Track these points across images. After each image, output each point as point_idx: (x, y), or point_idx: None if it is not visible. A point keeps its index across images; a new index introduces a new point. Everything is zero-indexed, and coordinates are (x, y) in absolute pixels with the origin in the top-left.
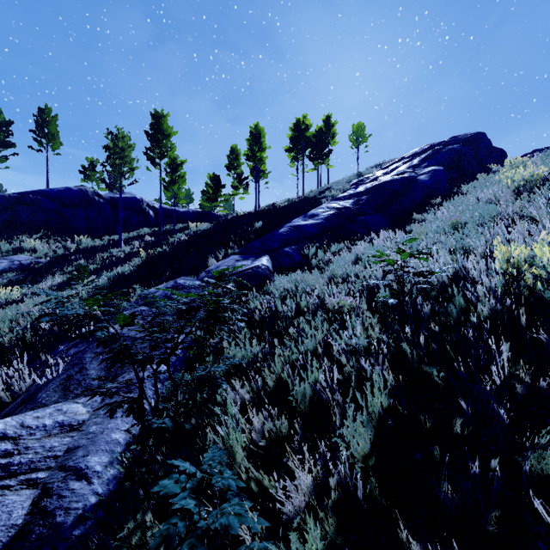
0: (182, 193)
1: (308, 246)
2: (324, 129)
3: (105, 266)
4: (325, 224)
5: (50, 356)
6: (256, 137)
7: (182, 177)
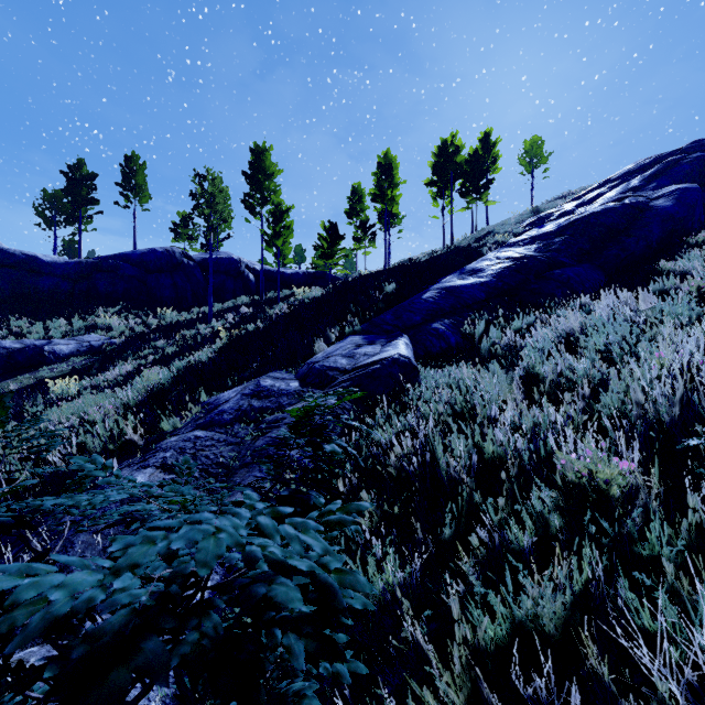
0: (288, 249)
1: (470, 319)
2: (481, 151)
3: (185, 349)
4: (496, 284)
5: (40, 520)
6: (386, 170)
7: (288, 228)
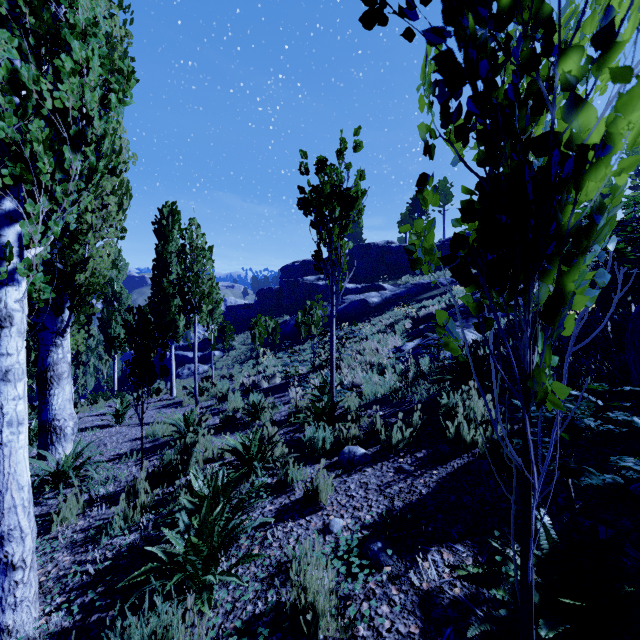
0: None
1: None
2: None
3: None
4: None
5: None
6: None
7: None
